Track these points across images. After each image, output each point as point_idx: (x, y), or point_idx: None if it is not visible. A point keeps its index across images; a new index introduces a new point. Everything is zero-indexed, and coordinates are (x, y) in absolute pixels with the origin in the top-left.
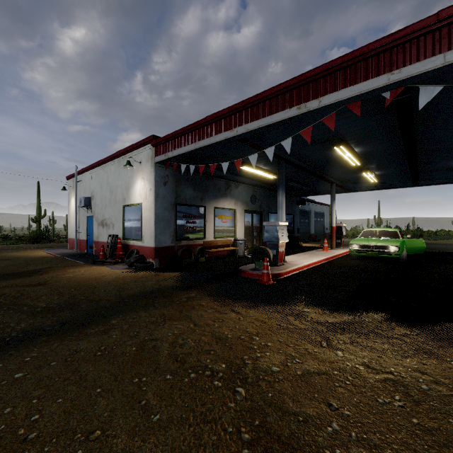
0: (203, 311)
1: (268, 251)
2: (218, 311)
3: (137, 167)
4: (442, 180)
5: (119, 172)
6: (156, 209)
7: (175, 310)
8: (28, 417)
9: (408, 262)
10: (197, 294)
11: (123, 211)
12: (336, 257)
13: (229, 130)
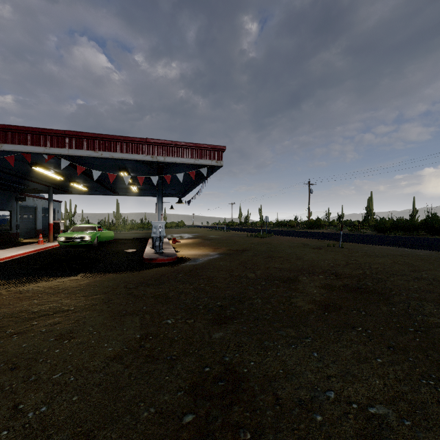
0: None
1: None
2: None
3: None
4: (131, 194)
5: None
6: None
7: None
8: None
9: (100, 246)
10: None
11: None
12: (49, 248)
13: None
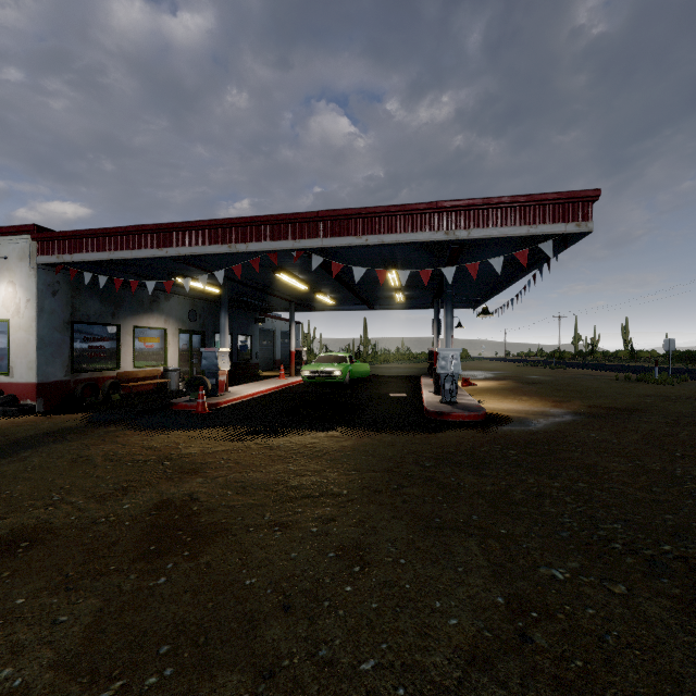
0: (130, 437)
1: (206, 380)
2: (146, 436)
3: None
4: (392, 306)
5: None
6: (40, 330)
7: (97, 440)
8: (1, 493)
9: (353, 386)
10: (119, 428)
11: None
12: (291, 385)
13: (158, 249)
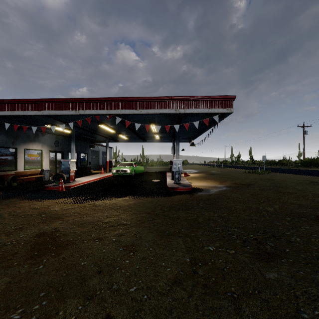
0: (23, 204)
1: (63, 175)
2: (32, 203)
3: None
4: (154, 141)
5: None
6: None
7: (4, 206)
8: None
9: (136, 177)
10: (16, 199)
11: None
12: (107, 177)
13: (38, 111)
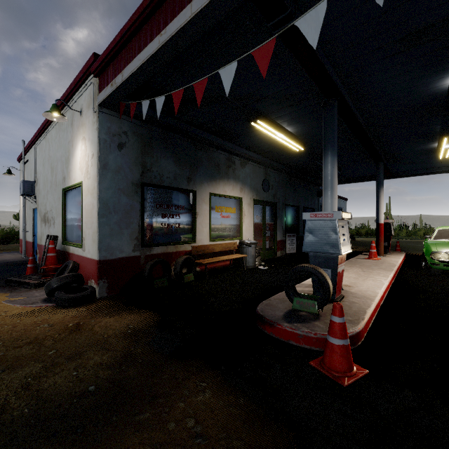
0: None
1: (324, 276)
2: None
3: (77, 121)
4: None
5: (59, 136)
6: (102, 191)
7: None
8: None
9: None
10: None
11: (63, 198)
12: (398, 270)
13: None
